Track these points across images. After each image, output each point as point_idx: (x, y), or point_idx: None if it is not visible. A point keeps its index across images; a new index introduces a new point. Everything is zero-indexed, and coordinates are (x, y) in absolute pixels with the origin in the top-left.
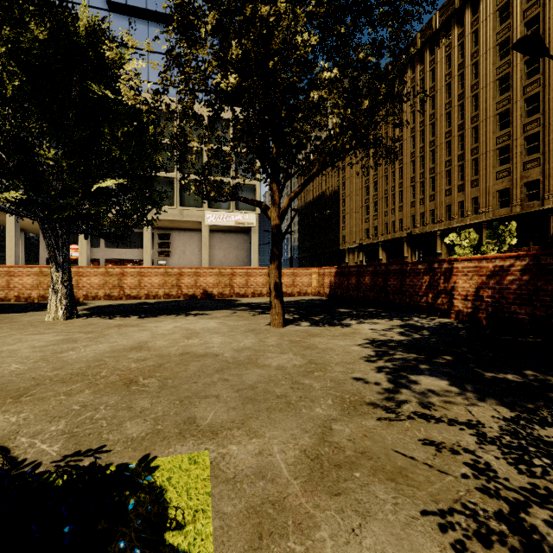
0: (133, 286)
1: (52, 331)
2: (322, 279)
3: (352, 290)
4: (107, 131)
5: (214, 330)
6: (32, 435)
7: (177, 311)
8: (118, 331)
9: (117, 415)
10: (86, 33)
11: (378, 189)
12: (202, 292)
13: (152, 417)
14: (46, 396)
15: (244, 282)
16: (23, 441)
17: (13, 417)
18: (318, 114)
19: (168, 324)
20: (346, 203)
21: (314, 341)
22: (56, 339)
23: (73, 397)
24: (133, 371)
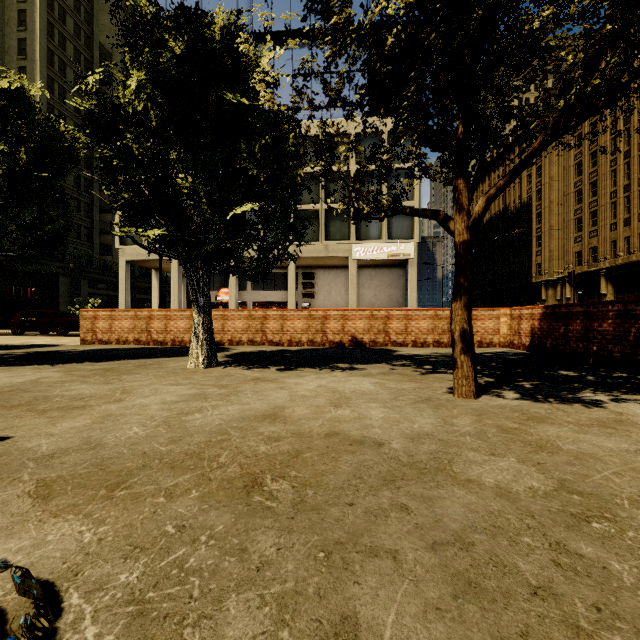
0: (275, 331)
1: (188, 382)
2: (517, 324)
3: (576, 341)
4: (244, 148)
5: (370, 395)
6: (89, 590)
7: (322, 363)
8: (254, 387)
9: (221, 567)
10: (222, 35)
11: (599, 192)
12: (350, 339)
13: (275, 593)
14: (143, 492)
15: (403, 327)
16: (72, 602)
17: (89, 532)
18: (535, 58)
19: (310, 381)
20: (541, 218)
21: (545, 433)
22: (189, 393)
23: (174, 501)
24: (260, 459)
